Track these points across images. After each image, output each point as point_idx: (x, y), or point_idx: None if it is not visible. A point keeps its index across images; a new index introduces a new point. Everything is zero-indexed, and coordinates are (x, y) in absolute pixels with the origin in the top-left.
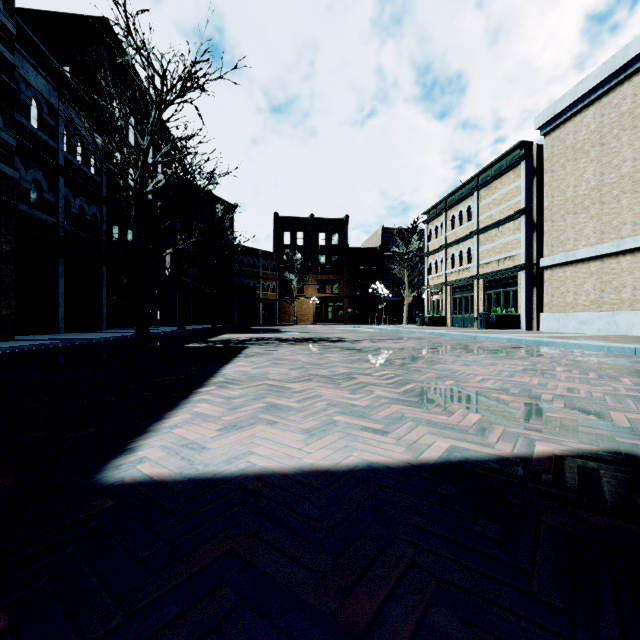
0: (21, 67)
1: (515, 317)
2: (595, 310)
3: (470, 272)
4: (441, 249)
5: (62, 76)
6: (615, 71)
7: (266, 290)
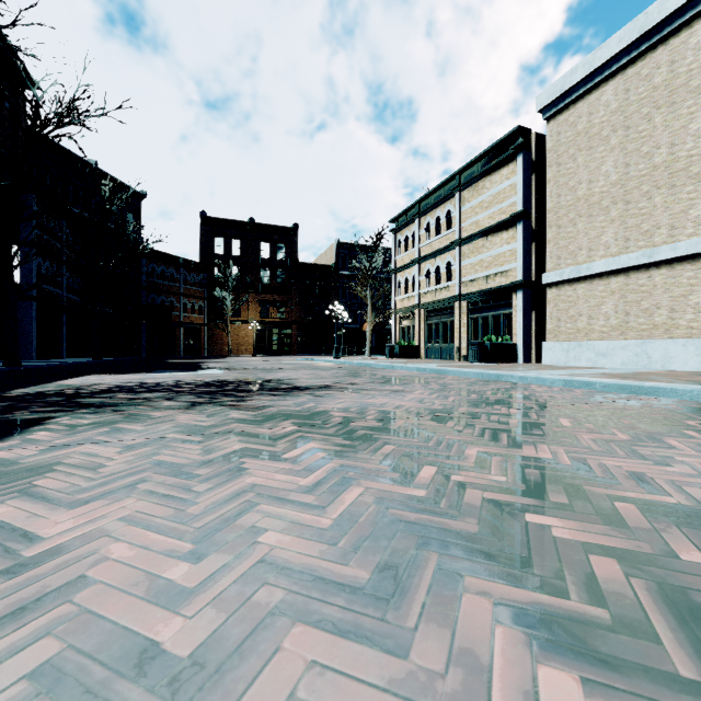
0: None
1: (511, 347)
2: (617, 338)
3: (450, 292)
4: (413, 264)
5: None
6: (647, 31)
7: (189, 311)
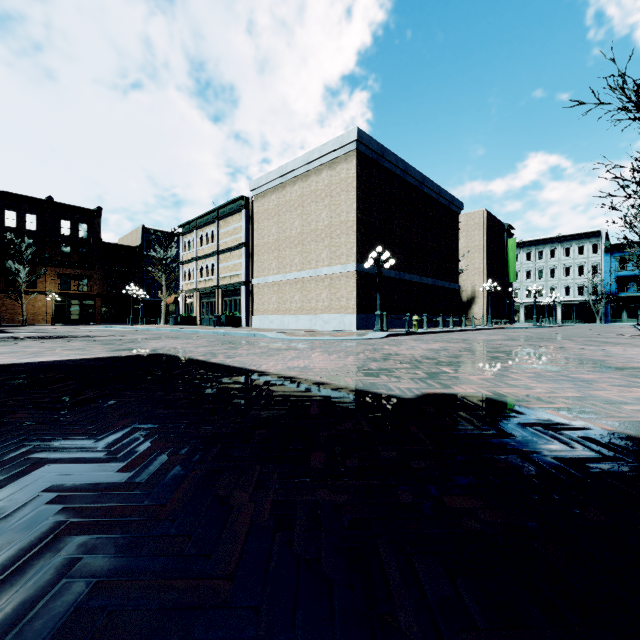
0: None
1: (239, 318)
2: (276, 314)
3: (214, 282)
4: (193, 260)
5: None
6: (283, 175)
7: None
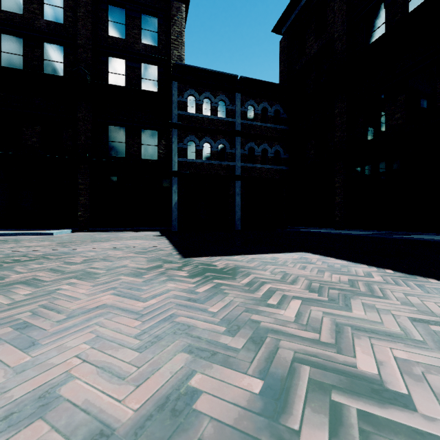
0: None
1: None
2: None
3: None
4: None
5: None
6: None
7: None
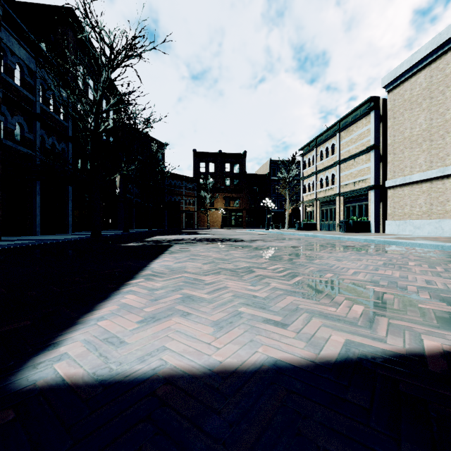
0: (8, 41)
1: (367, 223)
2: (426, 218)
3: (334, 191)
4: (312, 175)
5: (39, 48)
6: (441, 44)
7: (187, 204)
